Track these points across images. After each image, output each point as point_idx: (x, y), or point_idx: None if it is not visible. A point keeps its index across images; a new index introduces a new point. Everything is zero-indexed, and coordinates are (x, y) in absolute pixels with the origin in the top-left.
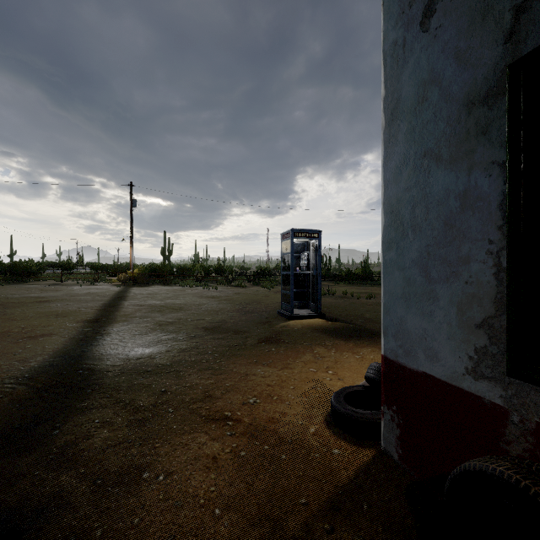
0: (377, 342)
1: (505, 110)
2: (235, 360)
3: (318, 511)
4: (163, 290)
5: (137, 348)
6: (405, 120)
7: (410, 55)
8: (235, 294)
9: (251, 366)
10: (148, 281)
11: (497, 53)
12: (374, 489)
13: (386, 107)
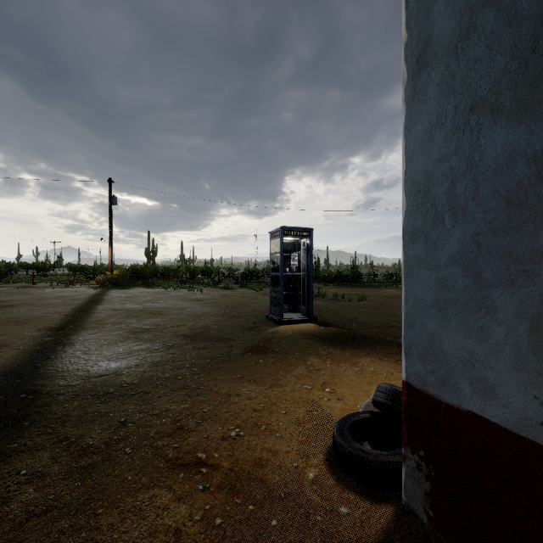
0: (376, 350)
1: None
2: (217, 376)
3: None
4: (144, 293)
5: (102, 362)
6: (439, 65)
7: None
8: (221, 297)
9: (235, 383)
10: (128, 283)
11: None
12: None
13: (410, 54)
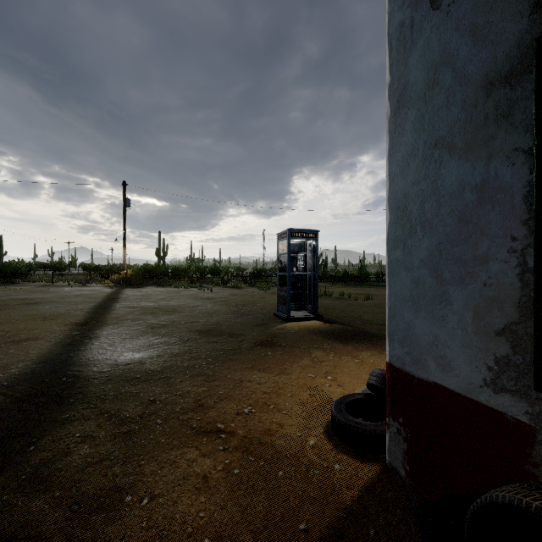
0: (377, 345)
1: (532, 89)
2: (230, 365)
3: (320, 539)
4: (157, 292)
5: (127, 353)
6: (413, 107)
7: (419, 36)
8: (231, 296)
9: (247, 372)
10: (141, 282)
11: (521, 26)
12: (380, 512)
13: (392, 94)
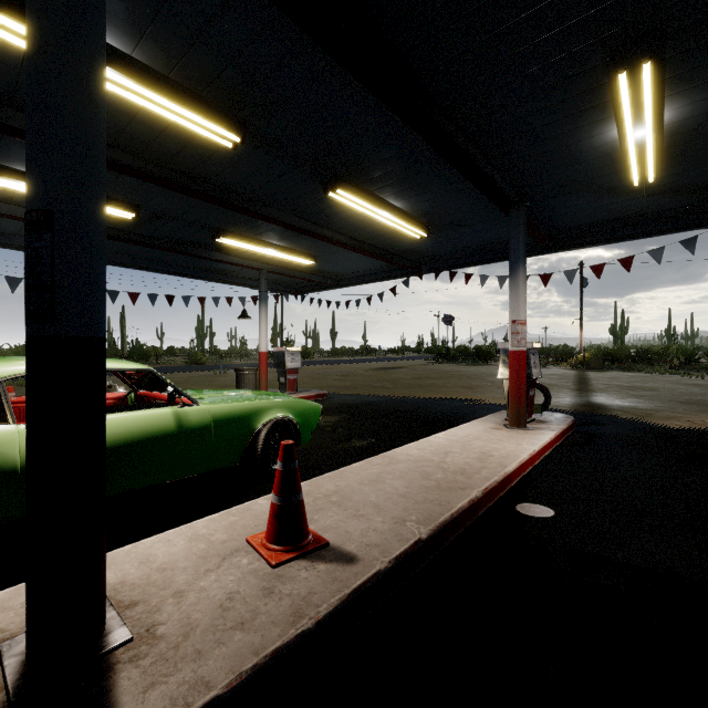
0: None
1: None
2: (703, 414)
3: None
4: (624, 376)
5: (623, 403)
6: None
7: None
8: None
9: None
10: (601, 366)
11: None
12: None
13: None
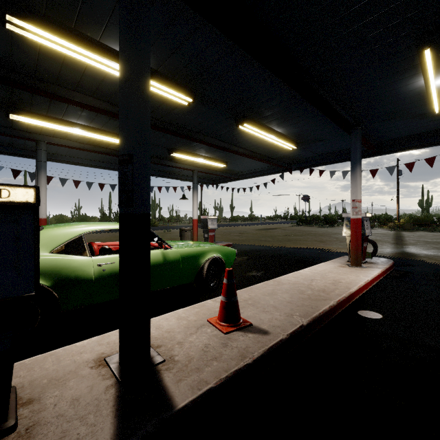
0: None
1: None
2: None
3: None
4: (429, 234)
5: (428, 252)
6: None
7: None
8: None
9: None
10: (412, 228)
11: None
12: None
13: None
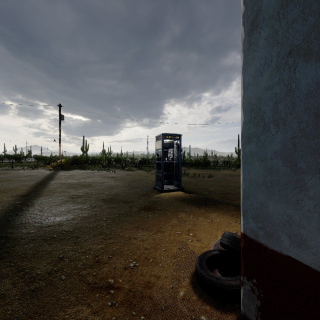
0: (220, 208)
1: None
2: (122, 225)
3: None
4: (80, 173)
5: (51, 217)
6: (266, 26)
7: None
8: (127, 175)
9: (134, 230)
10: (70, 167)
11: None
12: None
13: (246, 20)
